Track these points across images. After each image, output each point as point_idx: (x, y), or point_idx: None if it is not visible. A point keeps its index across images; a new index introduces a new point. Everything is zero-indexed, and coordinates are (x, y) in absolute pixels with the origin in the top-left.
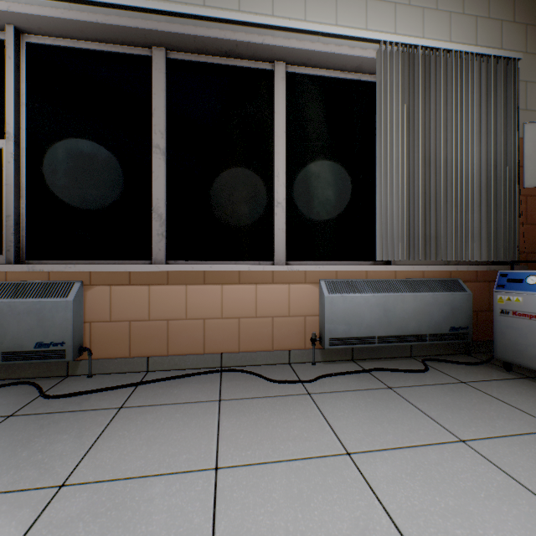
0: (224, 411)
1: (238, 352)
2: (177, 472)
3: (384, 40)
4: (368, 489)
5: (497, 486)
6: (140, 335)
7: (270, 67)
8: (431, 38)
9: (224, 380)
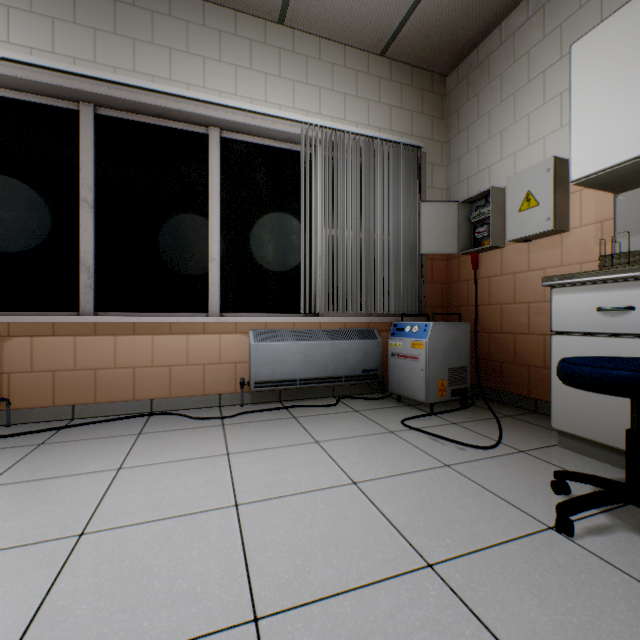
0: (141, 440)
1: (169, 398)
2: (86, 473)
3: (306, 122)
4: (228, 468)
5: (316, 459)
6: (65, 384)
7: (205, 131)
8: (352, 121)
9: (150, 421)
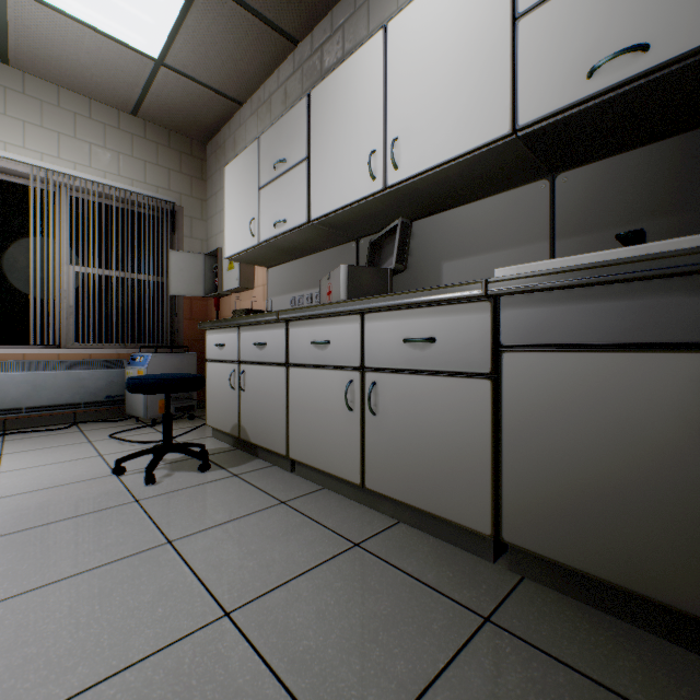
0: None
1: None
2: None
3: (36, 165)
4: None
5: None
6: None
7: None
8: (100, 169)
9: None
